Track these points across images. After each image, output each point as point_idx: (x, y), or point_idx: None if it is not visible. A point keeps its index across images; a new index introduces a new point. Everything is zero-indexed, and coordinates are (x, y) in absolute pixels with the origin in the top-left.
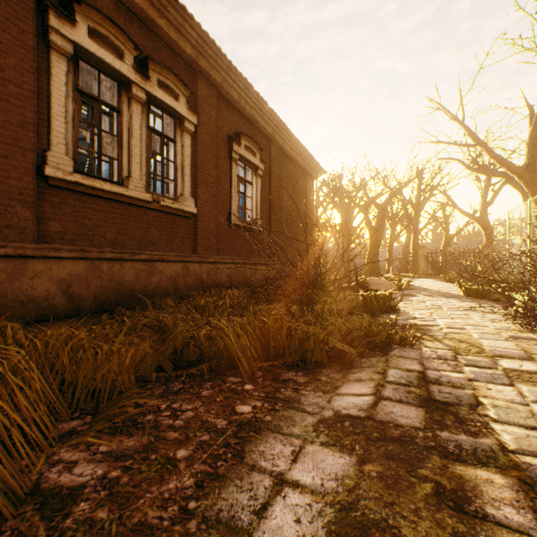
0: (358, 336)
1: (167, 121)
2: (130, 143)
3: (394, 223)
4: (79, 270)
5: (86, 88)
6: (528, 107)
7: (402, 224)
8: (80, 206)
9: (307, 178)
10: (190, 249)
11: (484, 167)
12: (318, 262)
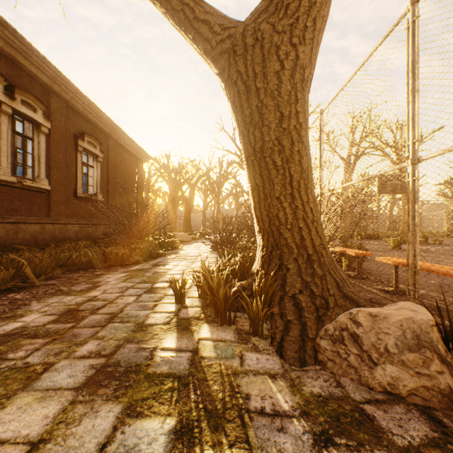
0: (145, 253)
1: (25, 123)
2: None
3: (207, 195)
4: None
5: None
6: None
7: (213, 195)
8: None
9: (138, 162)
10: (45, 214)
11: None
12: (138, 224)
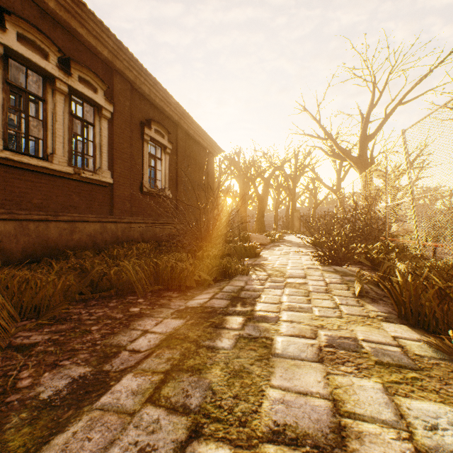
0: (215, 269)
1: (87, 108)
2: (54, 126)
3: (279, 192)
4: (9, 229)
5: (13, 77)
6: (360, 115)
7: (285, 192)
8: (9, 177)
9: (209, 155)
10: (108, 212)
11: (337, 154)
12: (207, 222)
